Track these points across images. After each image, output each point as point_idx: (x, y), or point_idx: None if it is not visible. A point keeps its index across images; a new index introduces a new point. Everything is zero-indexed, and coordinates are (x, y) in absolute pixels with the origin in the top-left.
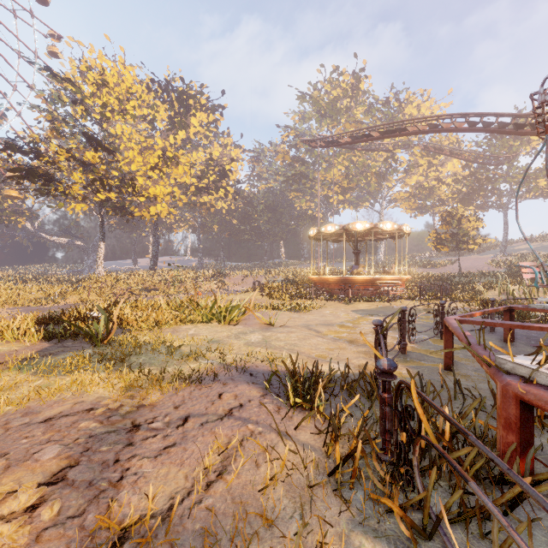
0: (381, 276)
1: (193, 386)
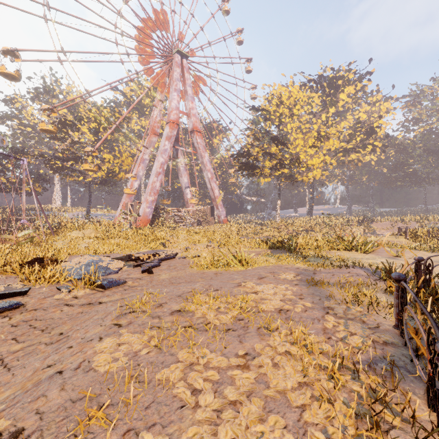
0: None
1: (337, 269)
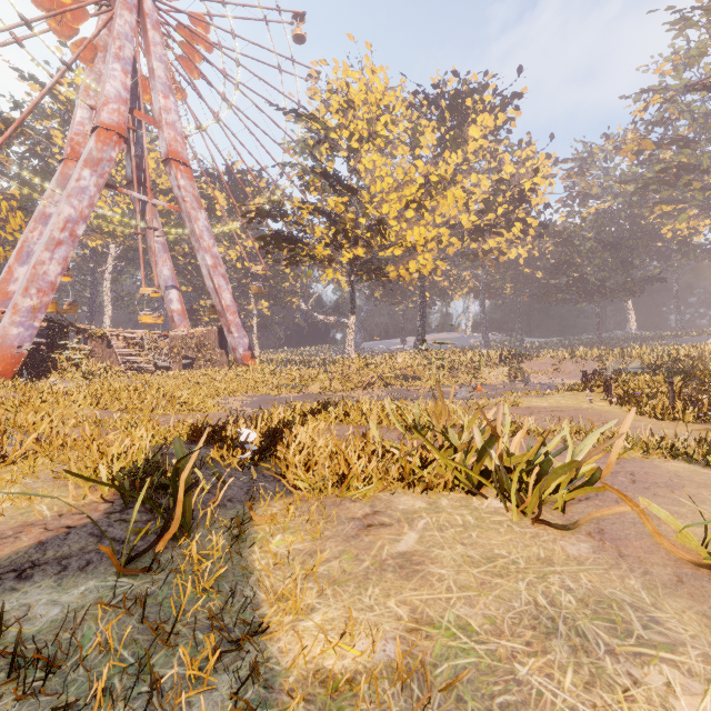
0: None
1: None
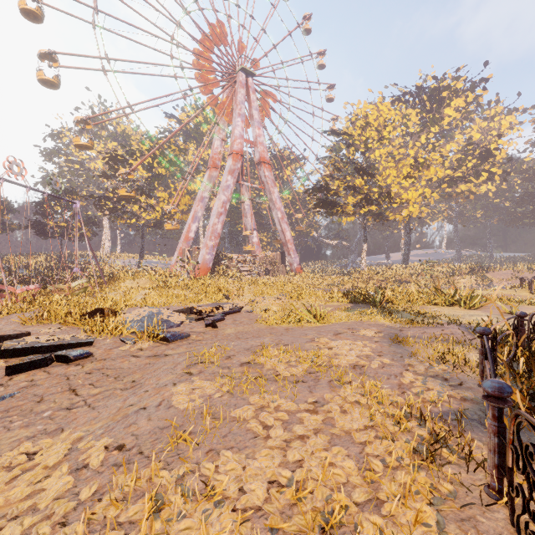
0: None
1: (429, 327)
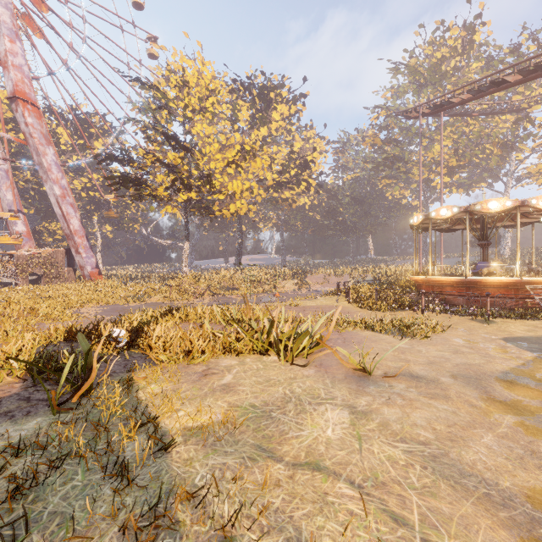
0: (534, 279)
1: None
